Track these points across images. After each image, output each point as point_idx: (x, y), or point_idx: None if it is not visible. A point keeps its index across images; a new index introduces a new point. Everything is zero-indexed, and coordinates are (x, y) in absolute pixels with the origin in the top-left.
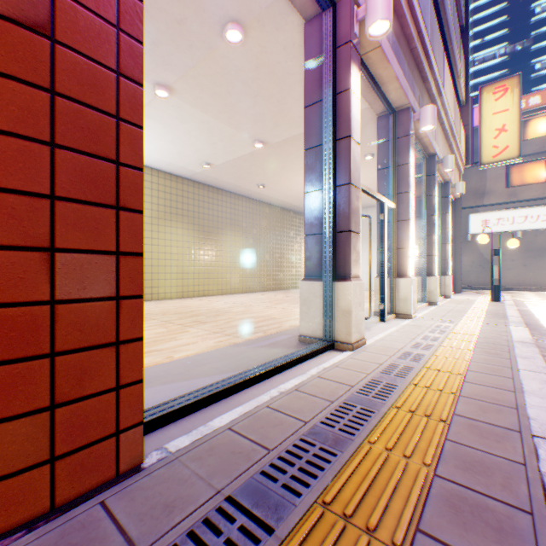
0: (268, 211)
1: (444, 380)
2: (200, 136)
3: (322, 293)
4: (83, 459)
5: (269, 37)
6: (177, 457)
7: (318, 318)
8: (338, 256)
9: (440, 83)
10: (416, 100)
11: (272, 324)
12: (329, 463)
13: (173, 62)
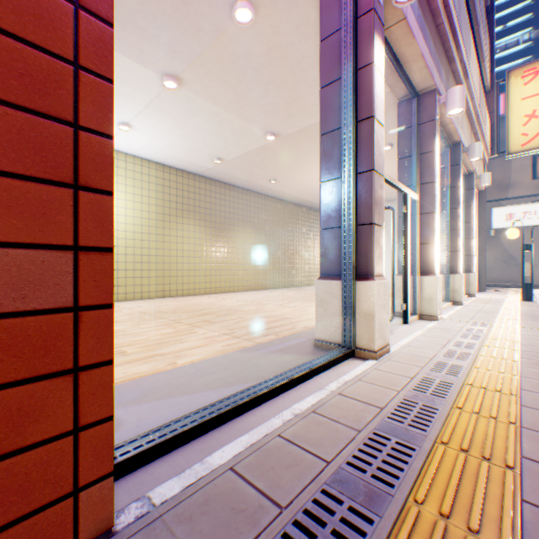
0: (280, 207)
1: (495, 404)
2: (211, 129)
3: (340, 294)
4: (21, 535)
5: (281, 15)
6: (160, 515)
7: (336, 321)
8: (359, 252)
9: (467, 64)
10: (442, 82)
11: (284, 325)
12: (364, 538)
13: (180, 49)
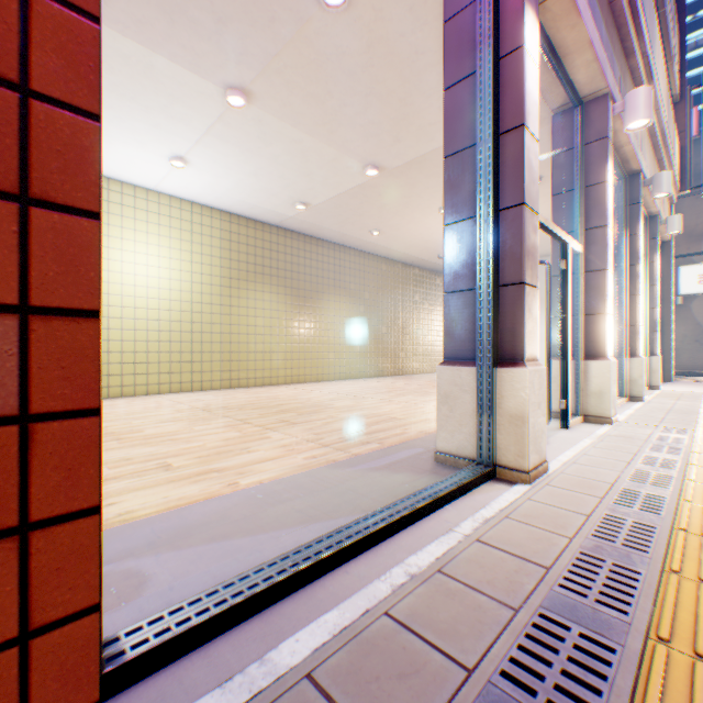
0: (384, 267)
1: None
2: (291, 163)
3: (473, 386)
4: None
5: None
6: None
7: (467, 426)
8: (501, 325)
9: (651, 60)
10: (616, 83)
11: (391, 428)
12: None
13: (248, 50)
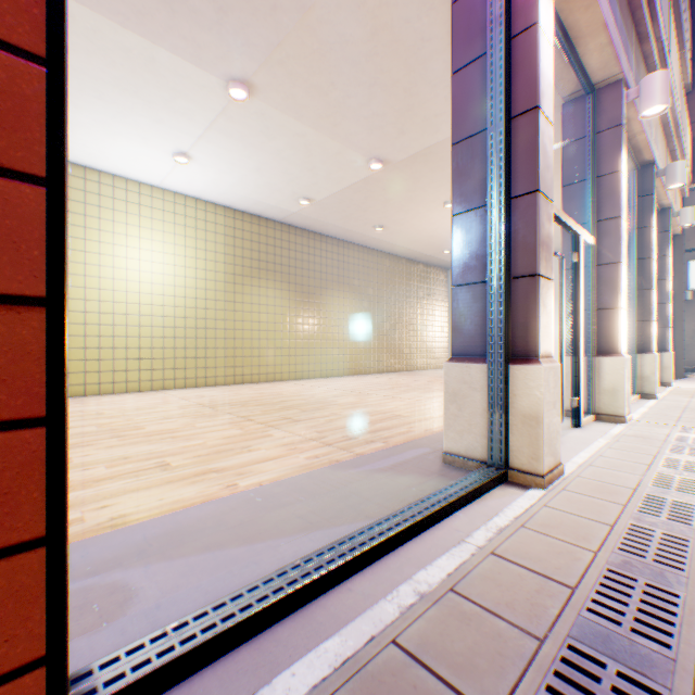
0: (388, 263)
1: None
2: (294, 157)
3: (483, 384)
4: None
5: None
6: None
7: (477, 426)
8: (513, 319)
9: (665, 46)
10: (630, 69)
11: (396, 427)
12: None
13: (250, 40)
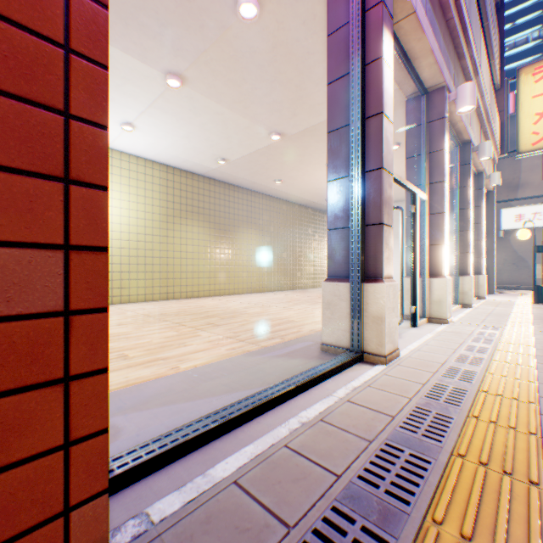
0: (285, 208)
1: (513, 413)
2: (215, 129)
3: (347, 296)
4: None
5: (286, 10)
6: (159, 534)
7: (343, 325)
8: (367, 253)
9: (477, 61)
10: (451, 78)
11: (290, 328)
12: None
13: (184, 47)
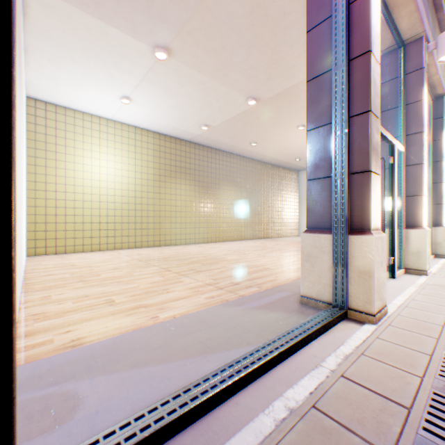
0: (259, 167)
1: None
2: (198, 98)
3: (329, 249)
4: None
5: None
6: None
7: (324, 278)
8: (351, 203)
9: None
10: (429, 29)
11: (266, 276)
12: None
13: (168, 18)
